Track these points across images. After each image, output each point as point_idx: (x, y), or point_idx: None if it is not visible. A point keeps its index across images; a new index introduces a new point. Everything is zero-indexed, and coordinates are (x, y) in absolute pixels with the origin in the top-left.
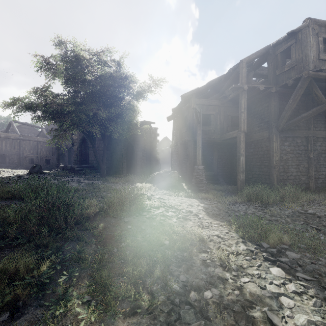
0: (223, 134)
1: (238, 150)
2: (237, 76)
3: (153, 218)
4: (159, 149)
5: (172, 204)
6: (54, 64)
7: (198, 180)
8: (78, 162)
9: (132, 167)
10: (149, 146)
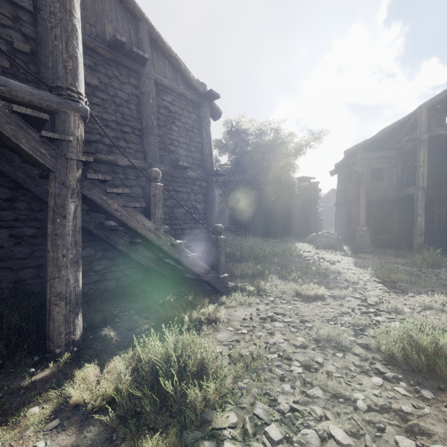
0: (400, 190)
1: (415, 209)
2: (415, 123)
3: (307, 260)
4: (323, 206)
5: (325, 257)
6: (225, 144)
7: (360, 242)
8: (232, 223)
9: (287, 229)
10: (308, 205)
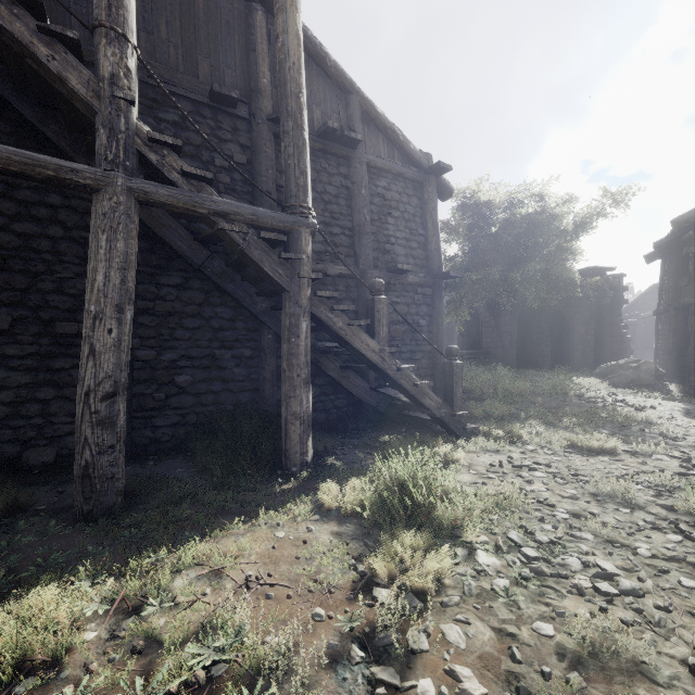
0: None
1: None
2: None
3: (593, 403)
4: (634, 315)
5: (628, 400)
6: (455, 227)
7: None
8: (464, 346)
9: (562, 356)
10: (602, 314)
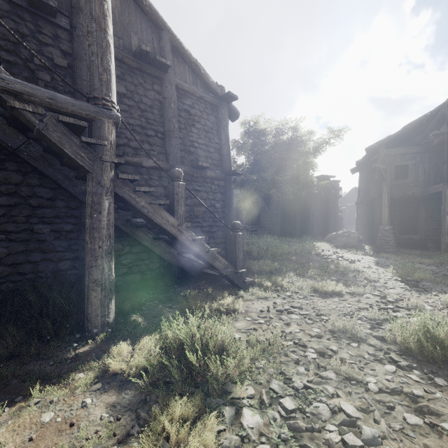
0: (426, 188)
1: (443, 207)
2: (443, 117)
3: (326, 259)
4: (344, 205)
5: (344, 256)
6: (243, 144)
7: (383, 241)
8: (249, 222)
9: (306, 229)
10: (328, 204)
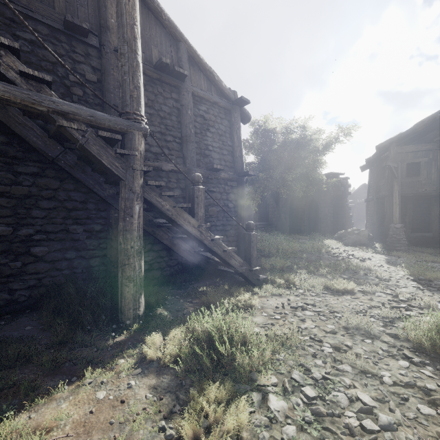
0: (439, 185)
1: None
2: None
3: (336, 257)
4: (353, 202)
5: (355, 254)
6: (252, 144)
7: (394, 239)
8: (257, 219)
9: (314, 226)
10: (337, 201)
